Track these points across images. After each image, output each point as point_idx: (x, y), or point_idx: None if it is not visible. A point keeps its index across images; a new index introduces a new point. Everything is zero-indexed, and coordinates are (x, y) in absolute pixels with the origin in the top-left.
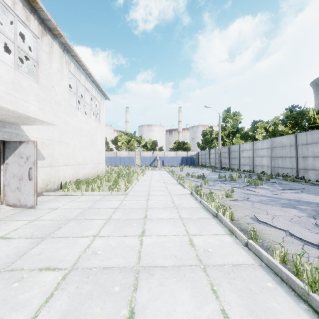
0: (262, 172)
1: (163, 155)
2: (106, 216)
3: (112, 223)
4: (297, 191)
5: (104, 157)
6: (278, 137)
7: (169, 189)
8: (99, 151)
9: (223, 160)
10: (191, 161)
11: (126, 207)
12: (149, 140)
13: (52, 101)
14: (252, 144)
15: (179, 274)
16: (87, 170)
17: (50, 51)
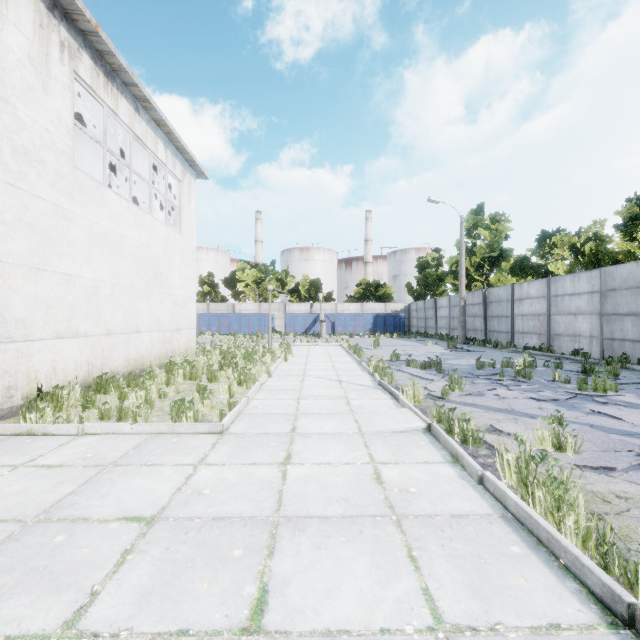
0: (578, 351)
1: (333, 311)
2: (65, 601)
3: None
4: None
5: (193, 315)
6: (625, 265)
7: (354, 406)
8: (178, 301)
9: (468, 322)
10: (394, 323)
11: (197, 509)
12: (304, 278)
13: (2, 144)
14: (546, 283)
15: None
16: (140, 347)
17: None
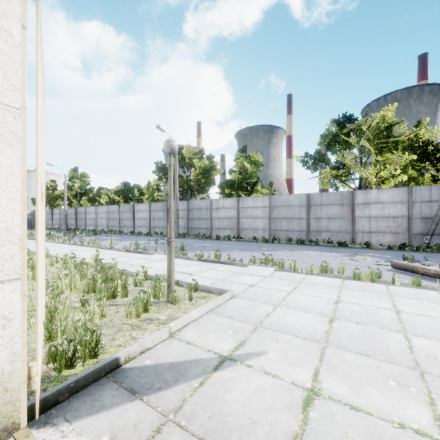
0: (102, 230)
1: None
2: None
3: None
4: (109, 236)
5: None
6: (111, 206)
7: None
8: None
9: (69, 221)
10: None
11: None
12: None
13: None
14: (96, 208)
15: (53, 248)
16: None
17: None
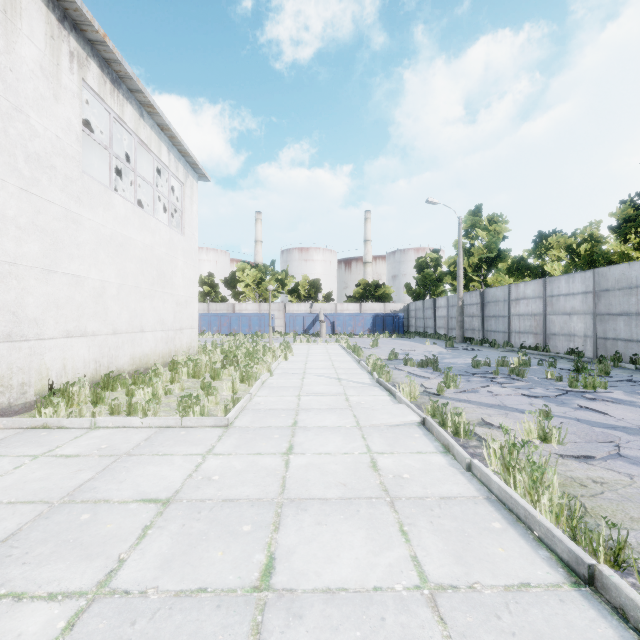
0: (573, 350)
1: (332, 311)
2: (97, 566)
3: (94, 637)
4: None
5: (195, 315)
6: (618, 266)
7: (353, 402)
8: (181, 301)
9: (466, 322)
10: (393, 323)
11: (207, 492)
12: (304, 279)
13: (17, 151)
14: (542, 284)
15: None
16: (144, 346)
17: (6, 4)
